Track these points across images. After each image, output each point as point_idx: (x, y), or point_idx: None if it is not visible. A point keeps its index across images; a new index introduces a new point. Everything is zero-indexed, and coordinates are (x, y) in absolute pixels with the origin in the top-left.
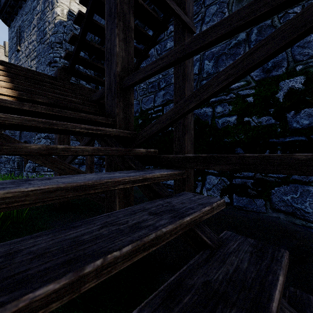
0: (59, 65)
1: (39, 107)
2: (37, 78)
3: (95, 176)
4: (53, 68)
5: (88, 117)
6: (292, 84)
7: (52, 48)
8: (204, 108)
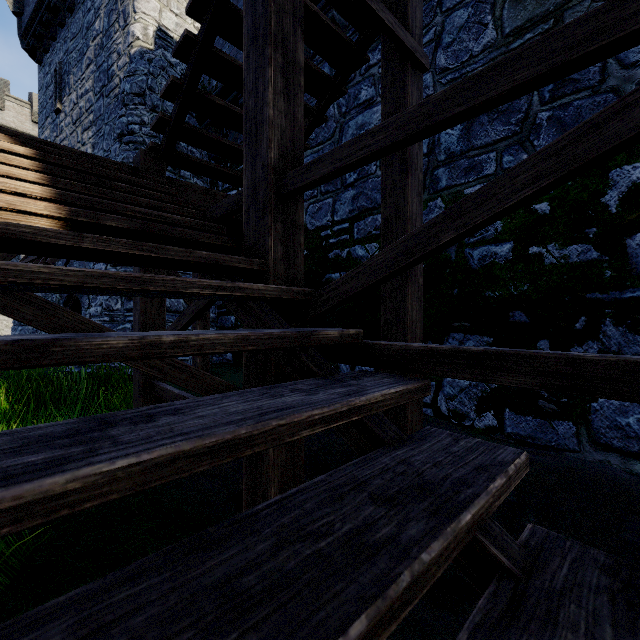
0: (139, 140)
1: (113, 241)
2: (101, 172)
3: (245, 407)
4: (127, 145)
5: (212, 257)
6: (639, 176)
7: (124, 106)
8: None
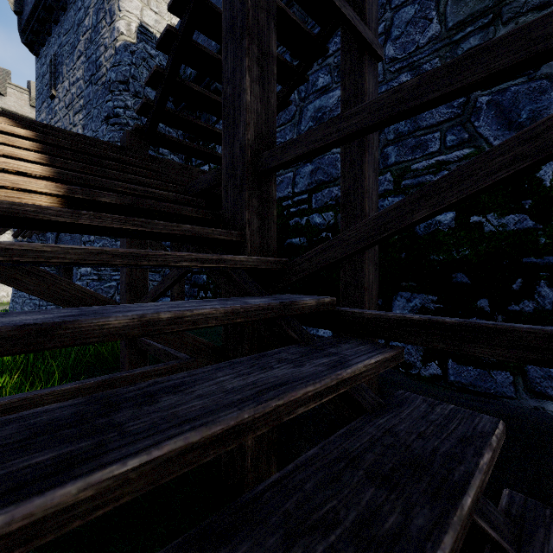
0: (123, 122)
1: (108, 218)
2: (93, 151)
3: (240, 383)
4: (113, 126)
5: (196, 230)
6: None
7: (110, 92)
8: (389, 198)
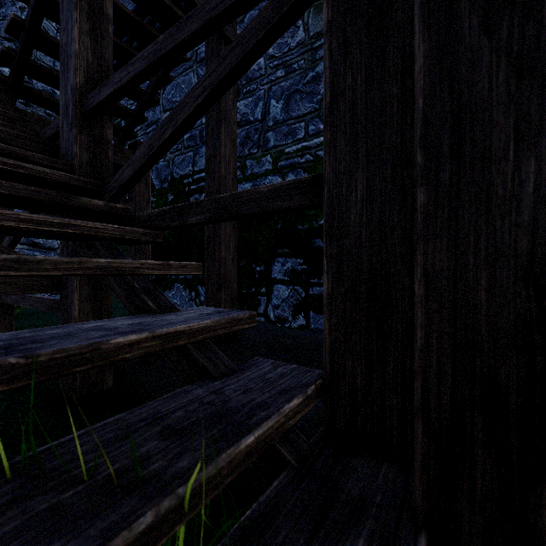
0: None
1: None
2: None
3: None
4: None
5: (11, 150)
6: None
7: None
8: (269, 177)
